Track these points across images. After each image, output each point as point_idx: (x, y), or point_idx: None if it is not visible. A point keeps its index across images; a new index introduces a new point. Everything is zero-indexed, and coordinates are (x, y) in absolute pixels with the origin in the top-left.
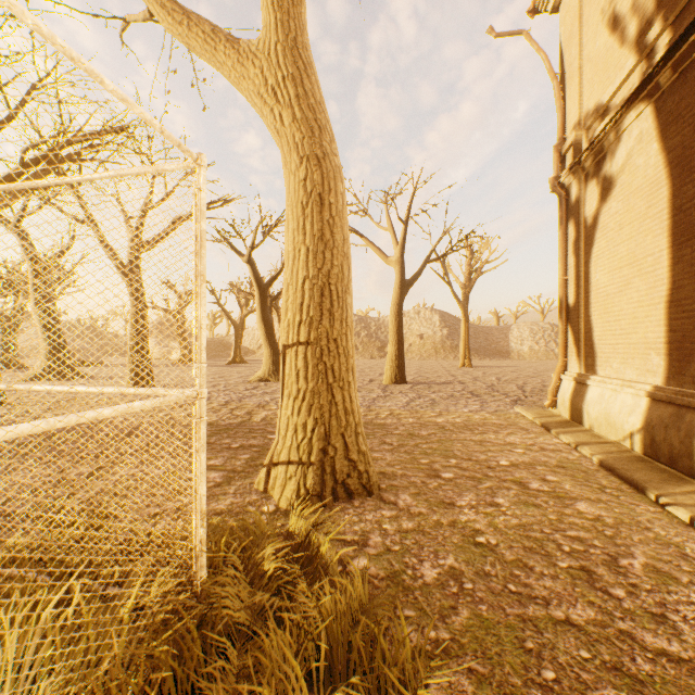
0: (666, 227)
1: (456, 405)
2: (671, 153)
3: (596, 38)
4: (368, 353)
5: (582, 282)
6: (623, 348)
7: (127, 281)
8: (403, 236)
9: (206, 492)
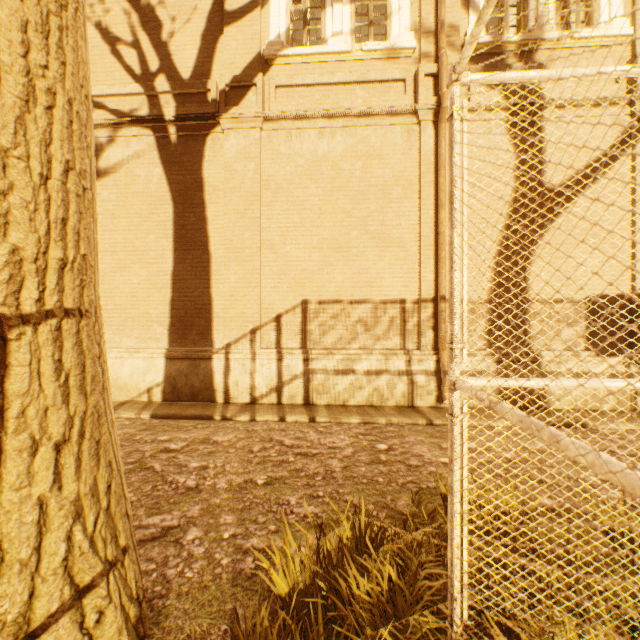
0: (171, 235)
1: None
2: (176, 185)
3: None
4: None
5: None
6: (120, 320)
7: None
8: None
9: None
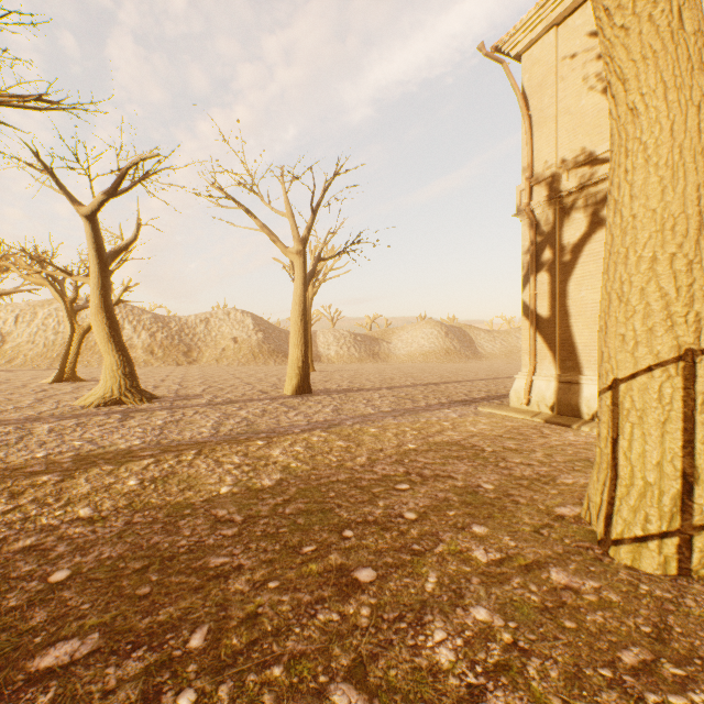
0: None
1: (432, 411)
2: None
3: (581, 97)
4: (173, 359)
5: (557, 298)
6: None
7: None
8: (310, 226)
9: (658, 614)
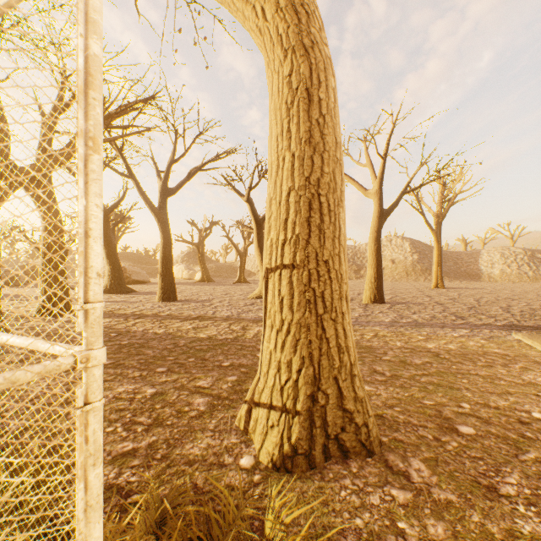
0: None
1: (443, 328)
2: None
3: None
4: None
5: None
6: None
7: (157, 220)
8: (381, 170)
9: (186, 425)
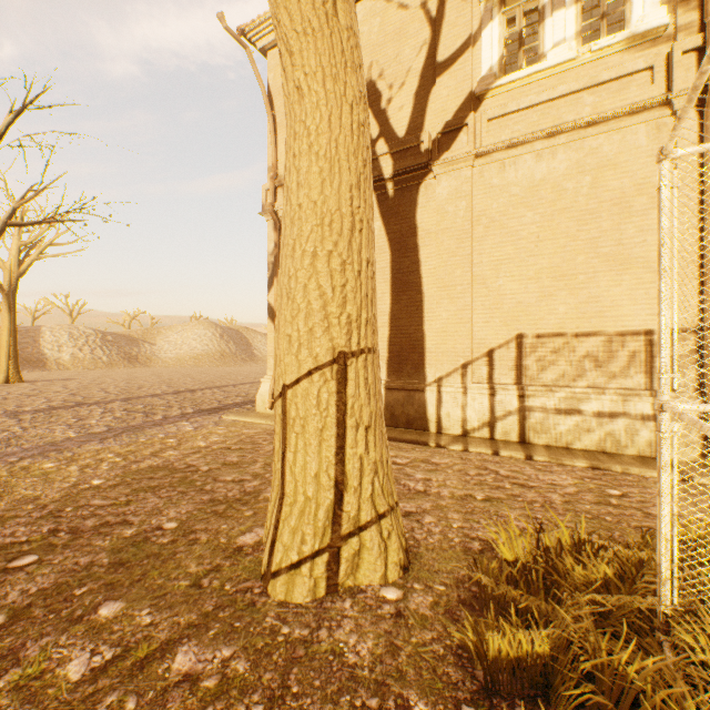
0: (388, 279)
1: (164, 426)
2: (393, 234)
3: None
4: None
5: None
6: None
7: None
8: None
9: (283, 672)
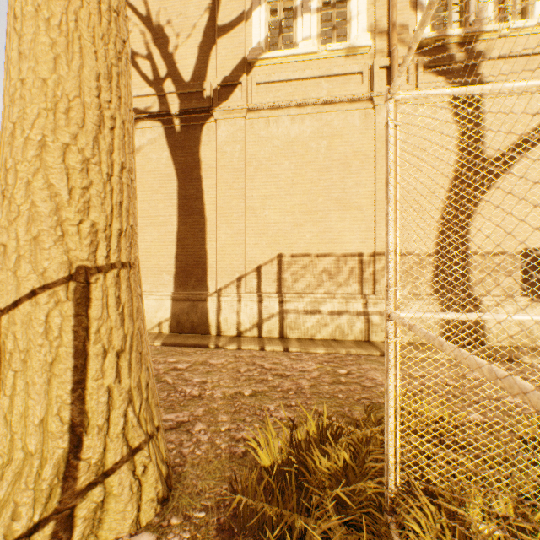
0: (175, 203)
1: None
2: (179, 165)
3: None
4: None
5: None
6: None
7: None
8: None
9: None
